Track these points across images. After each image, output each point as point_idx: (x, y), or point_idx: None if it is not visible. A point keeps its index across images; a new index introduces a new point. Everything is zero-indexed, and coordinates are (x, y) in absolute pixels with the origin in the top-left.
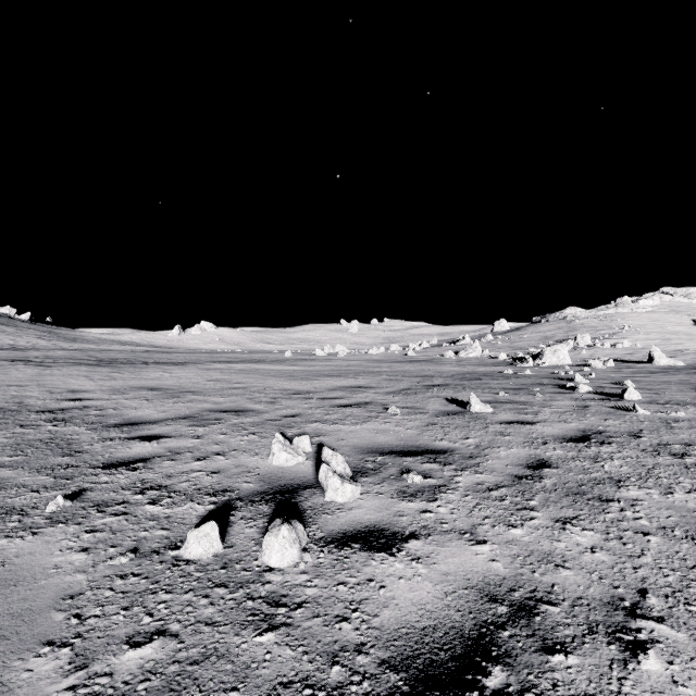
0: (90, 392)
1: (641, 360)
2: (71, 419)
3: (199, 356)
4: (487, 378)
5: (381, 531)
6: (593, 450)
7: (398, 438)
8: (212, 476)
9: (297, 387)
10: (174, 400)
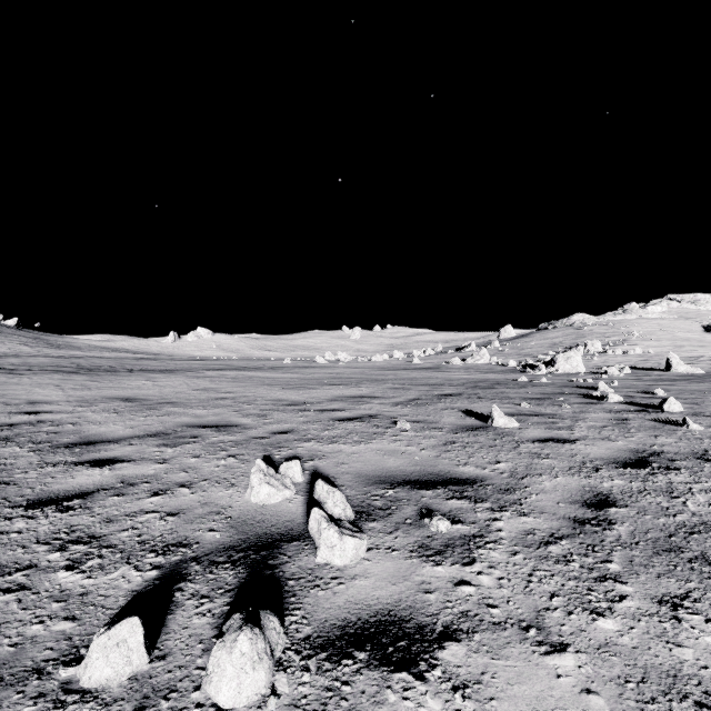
0: (53, 403)
1: (656, 367)
2: (15, 437)
3: (192, 363)
4: (502, 387)
5: (399, 623)
6: (661, 480)
7: (412, 462)
8: (167, 521)
9: (293, 397)
10: (148, 413)
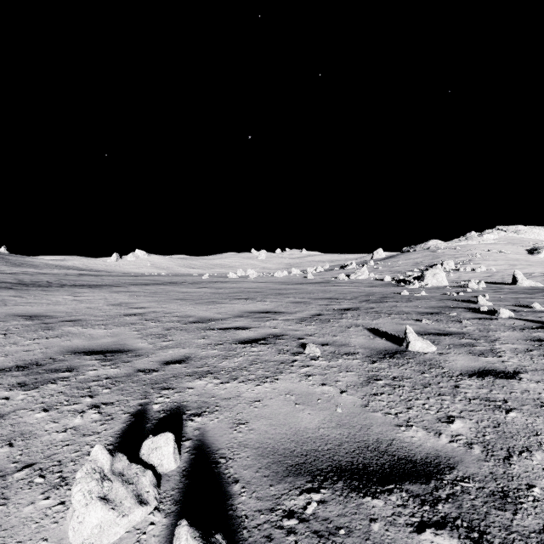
0: None
1: (502, 282)
2: None
3: (124, 278)
4: (391, 301)
5: None
6: None
7: (334, 419)
8: None
9: (200, 313)
10: (40, 334)
